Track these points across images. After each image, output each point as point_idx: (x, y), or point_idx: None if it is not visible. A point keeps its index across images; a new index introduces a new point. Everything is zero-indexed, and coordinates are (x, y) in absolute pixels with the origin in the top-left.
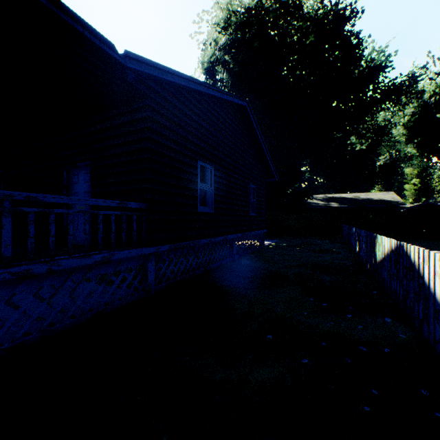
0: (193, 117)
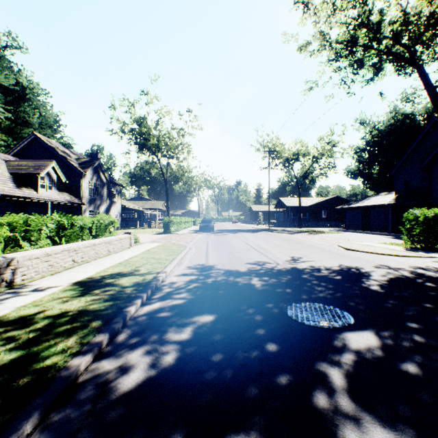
0: (320, 205)
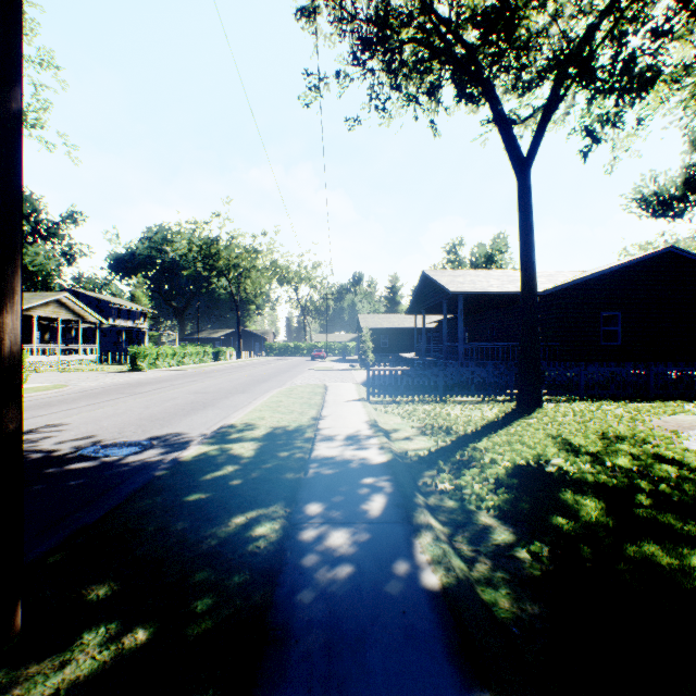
0: (595, 287)
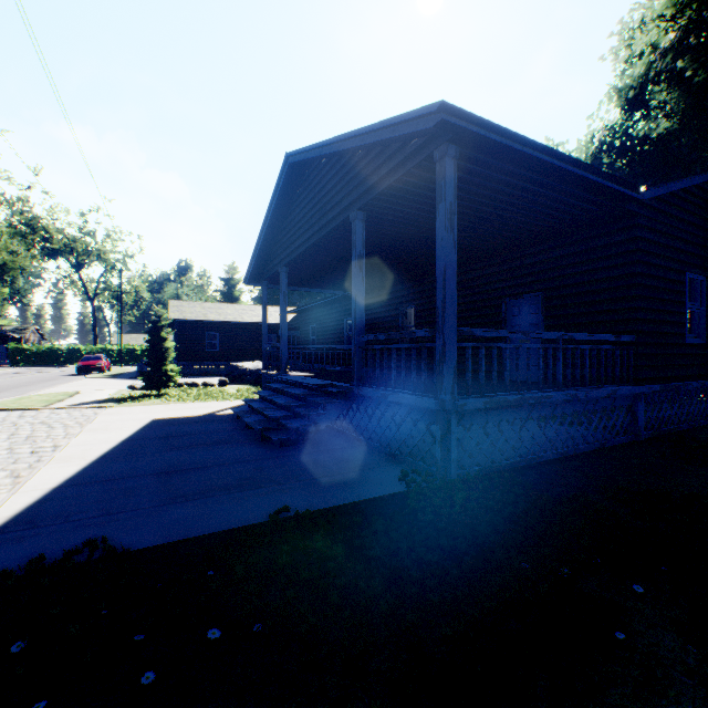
0: (679, 215)
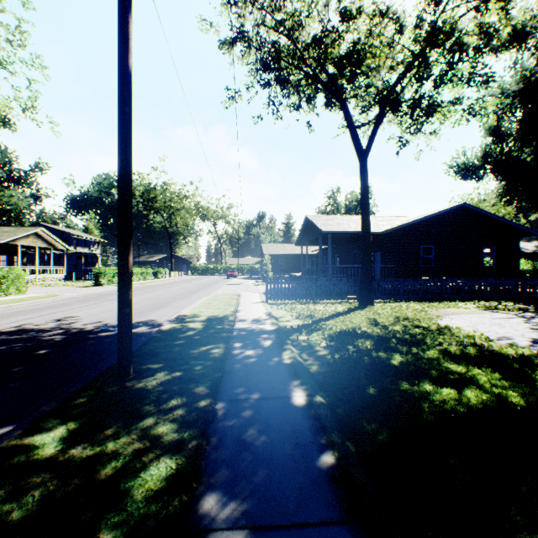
0: (417, 229)
